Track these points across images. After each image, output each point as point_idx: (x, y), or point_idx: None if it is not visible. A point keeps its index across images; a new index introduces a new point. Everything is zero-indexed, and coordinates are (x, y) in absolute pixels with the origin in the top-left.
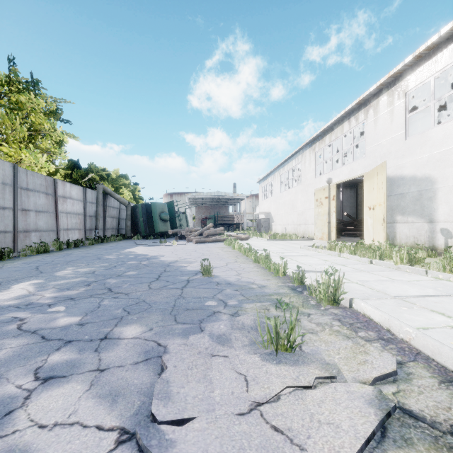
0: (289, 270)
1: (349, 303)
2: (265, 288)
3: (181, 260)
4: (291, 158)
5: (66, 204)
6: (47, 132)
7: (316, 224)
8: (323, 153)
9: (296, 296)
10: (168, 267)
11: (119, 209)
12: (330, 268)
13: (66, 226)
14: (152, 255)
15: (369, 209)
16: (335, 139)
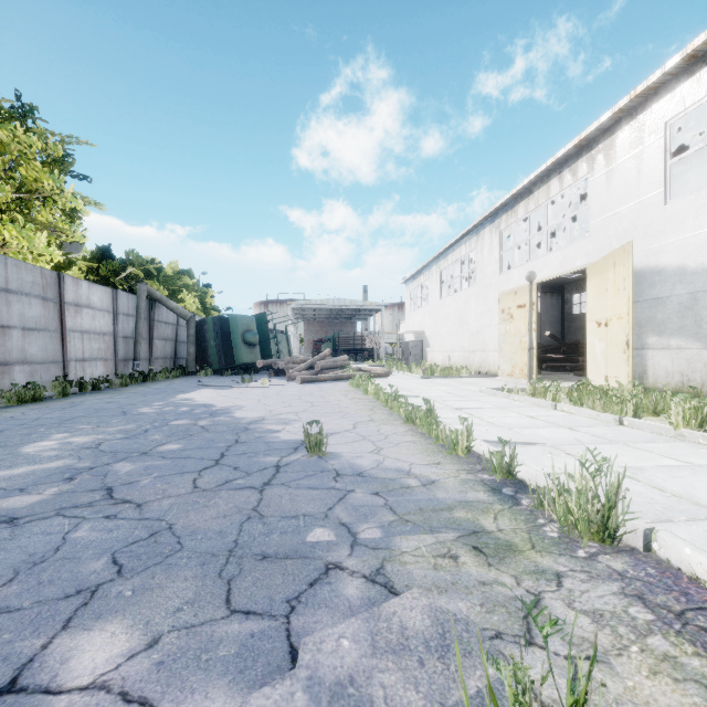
0: (478, 442)
1: (643, 540)
2: (435, 487)
3: (271, 418)
4: (458, 242)
5: (82, 316)
6: (48, 195)
7: (501, 351)
8: (514, 233)
9: (508, 511)
10: (244, 434)
11: (177, 325)
12: (549, 435)
13: (81, 355)
14: (222, 407)
15: (598, 326)
16: (536, 208)
